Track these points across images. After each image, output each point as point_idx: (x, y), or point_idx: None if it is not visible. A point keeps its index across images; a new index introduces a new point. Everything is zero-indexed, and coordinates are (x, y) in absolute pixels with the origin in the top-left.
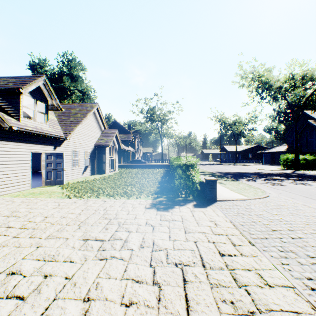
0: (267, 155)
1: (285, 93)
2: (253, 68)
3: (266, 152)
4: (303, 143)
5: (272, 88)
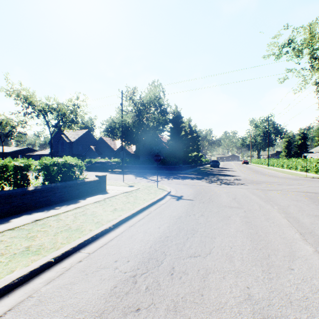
0: (36, 157)
1: (46, 114)
2: (19, 90)
3: (35, 155)
4: (60, 150)
5: (36, 108)
